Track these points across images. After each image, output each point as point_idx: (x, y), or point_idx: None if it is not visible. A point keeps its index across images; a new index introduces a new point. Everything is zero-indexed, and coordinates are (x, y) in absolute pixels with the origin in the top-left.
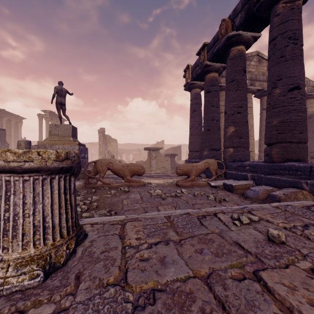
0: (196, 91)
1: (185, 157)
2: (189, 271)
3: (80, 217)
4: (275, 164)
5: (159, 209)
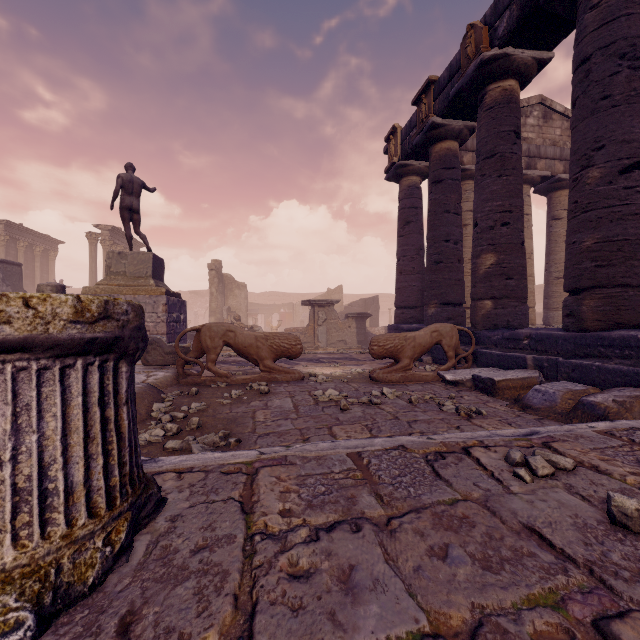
0: (412, 181)
1: (386, 321)
2: (419, 616)
3: (162, 449)
4: (589, 334)
5: (335, 434)
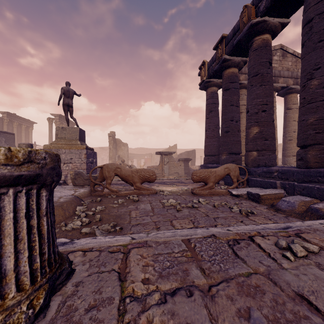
0: (213, 90)
1: (199, 162)
2: None
3: (79, 232)
4: (312, 170)
5: (174, 225)
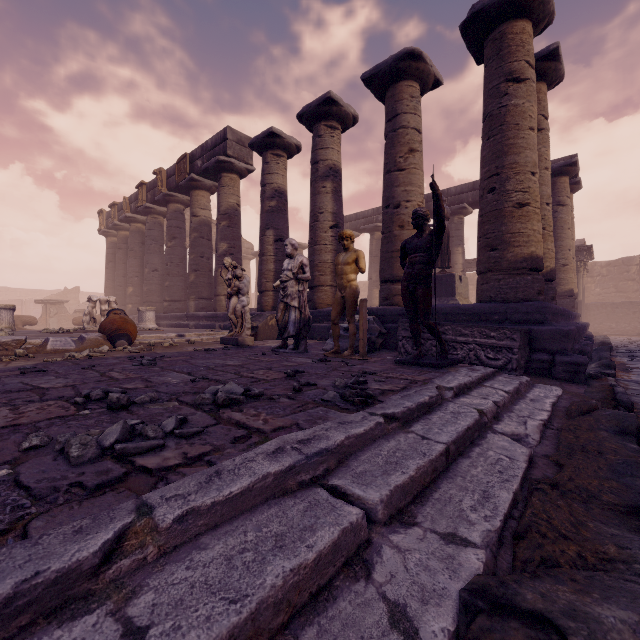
0: (114, 240)
1: None
2: None
3: None
4: None
5: None
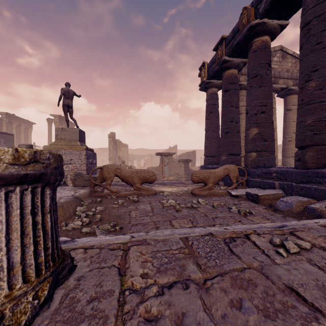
0: (213, 91)
1: (199, 163)
2: None
3: (80, 232)
4: (310, 171)
5: (173, 224)
